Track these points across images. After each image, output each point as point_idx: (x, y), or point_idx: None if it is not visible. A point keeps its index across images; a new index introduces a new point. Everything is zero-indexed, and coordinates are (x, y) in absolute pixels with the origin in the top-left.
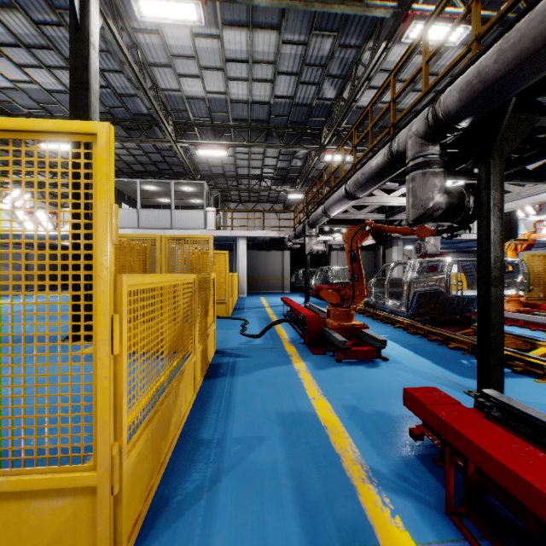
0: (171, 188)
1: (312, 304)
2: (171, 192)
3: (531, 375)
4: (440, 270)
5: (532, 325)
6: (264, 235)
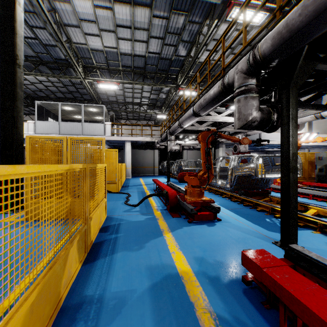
0: (82, 109)
1: (172, 183)
2: (82, 111)
3: (309, 228)
4: (251, 162)
5: (301, 194)
6: (142, 140)
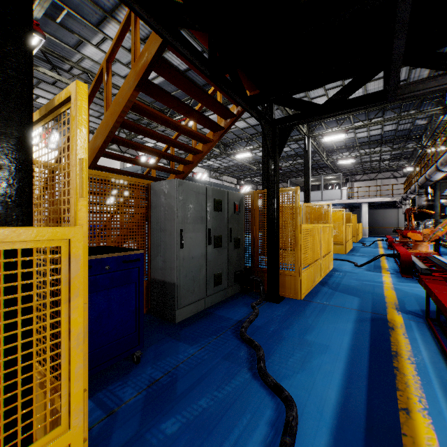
0: (321, 180)
1: None
2: (321, 181)
3: None
4: None
5: None
6: (380, 201)
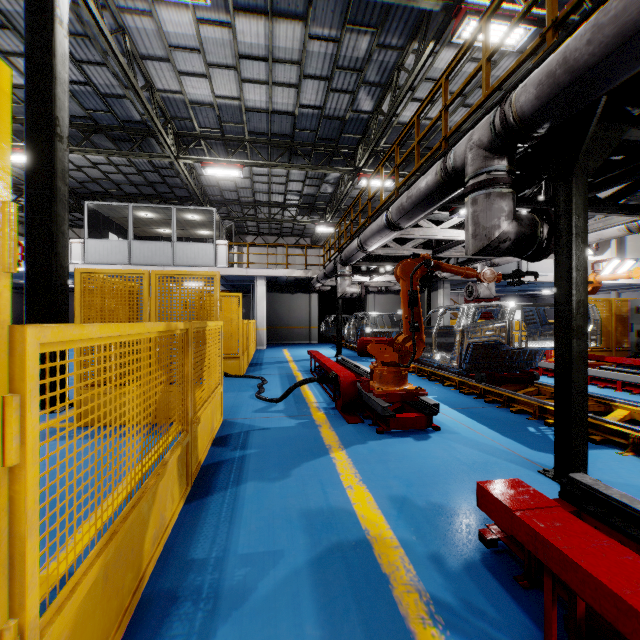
0: (173, 216)
1: (346, 359)
2: (173, 220)
3: (613, 446)
4: (500, 317)
5: (601, 381)
6: (288, 275)
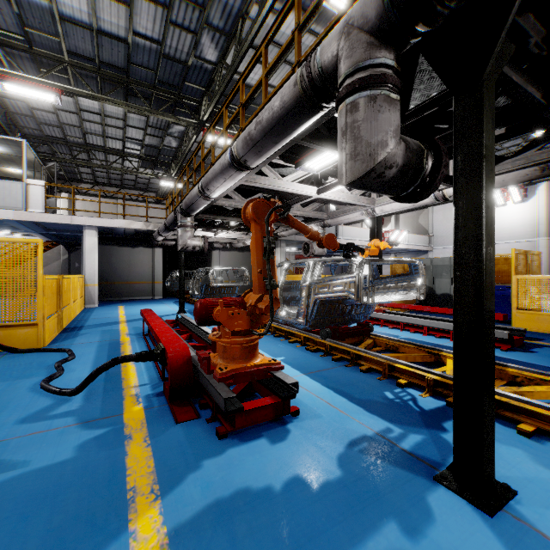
0: None
1: (186, 318)
2: None
3: None
4: (349, 272)
5: (412, 327)
6: (125, 226)
